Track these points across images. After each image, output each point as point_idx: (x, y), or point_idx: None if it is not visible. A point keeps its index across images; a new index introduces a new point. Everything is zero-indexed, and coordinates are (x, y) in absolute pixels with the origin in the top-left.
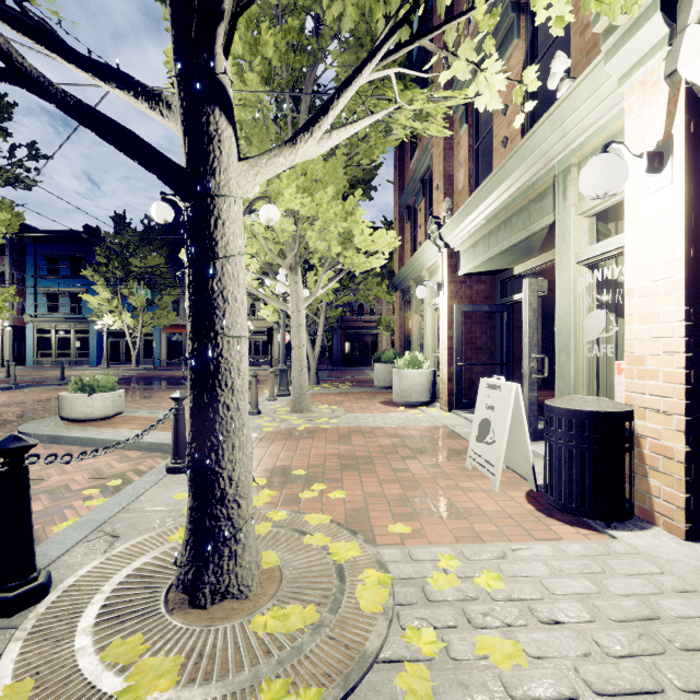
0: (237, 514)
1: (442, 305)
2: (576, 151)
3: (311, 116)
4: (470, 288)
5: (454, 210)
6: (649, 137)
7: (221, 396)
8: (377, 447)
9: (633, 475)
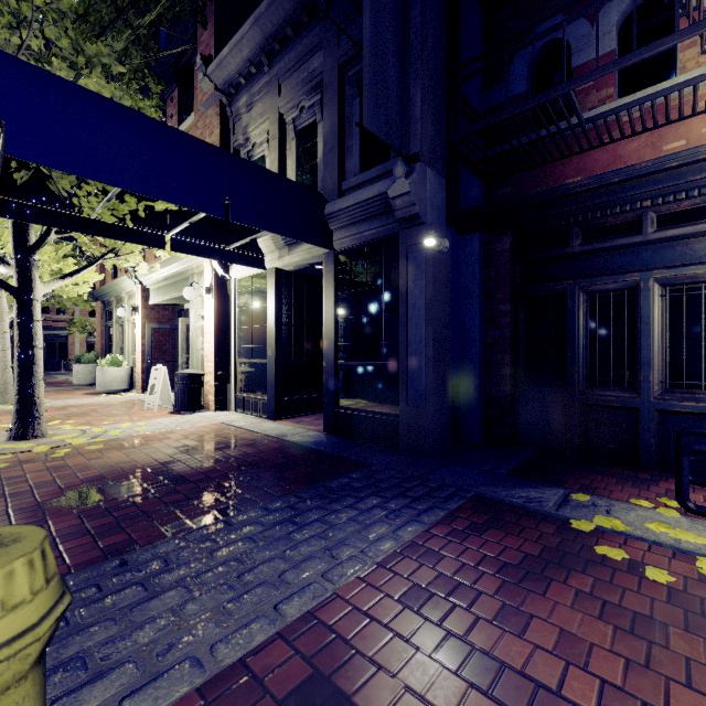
0: (41, 410)
1: (138, 322)
2: (196, 269)
3: (72, 271)
4: (158, 312)
5: (146, 261)
6: (209, 280)
7: (35, 368)
8: (89, 410)
9: (203, 395)
